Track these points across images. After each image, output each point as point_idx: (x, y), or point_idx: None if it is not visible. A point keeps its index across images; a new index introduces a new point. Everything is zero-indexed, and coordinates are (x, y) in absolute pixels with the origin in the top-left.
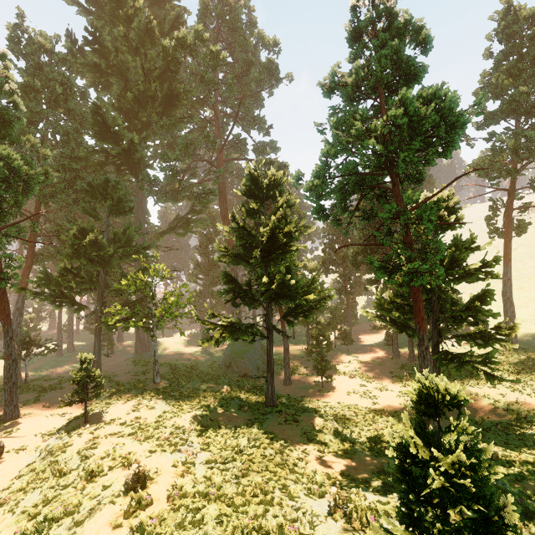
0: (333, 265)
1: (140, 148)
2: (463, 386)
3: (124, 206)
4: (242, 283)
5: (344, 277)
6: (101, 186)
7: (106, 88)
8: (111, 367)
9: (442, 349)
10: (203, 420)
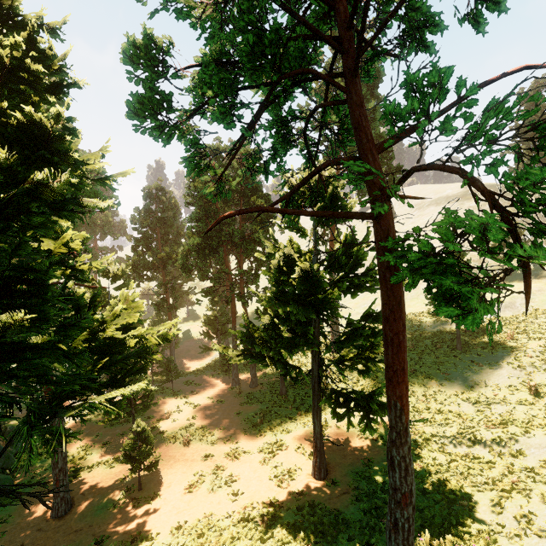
0: (150, 270)
1: None
2: (322, 414)
3: None
4: None
5: (166, 287)
6: None
7: None
8: None
9: (333, 391)
10: None
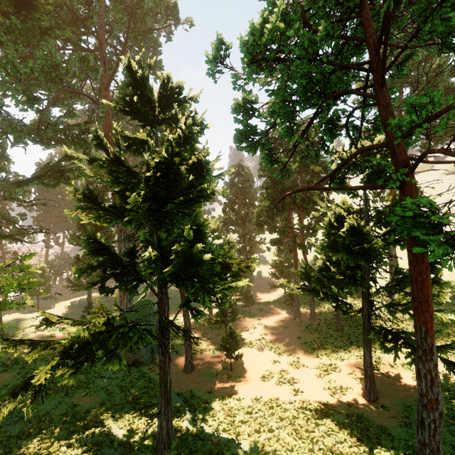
0: (233, 225)
1: None
2: (376, 352)
3: None
4: (120, 253)
5: (245, 238)
6: None
7: None
8: None
9: (381, 327)
10: None
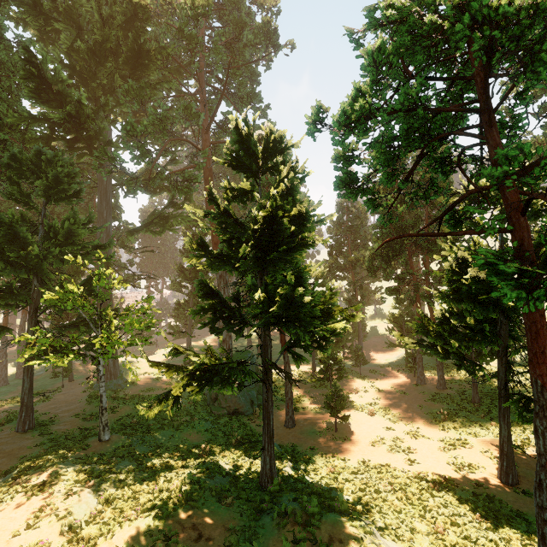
0: (341, 271)
1: (93, 115)
2: (525, 432)
3: (66, 189)
4: (226, 297)
5: (355, 286)
6: (31, 160)
7: (56, 42)
8: (59, 404)
9: (520, 394)
10: (151, 543)
